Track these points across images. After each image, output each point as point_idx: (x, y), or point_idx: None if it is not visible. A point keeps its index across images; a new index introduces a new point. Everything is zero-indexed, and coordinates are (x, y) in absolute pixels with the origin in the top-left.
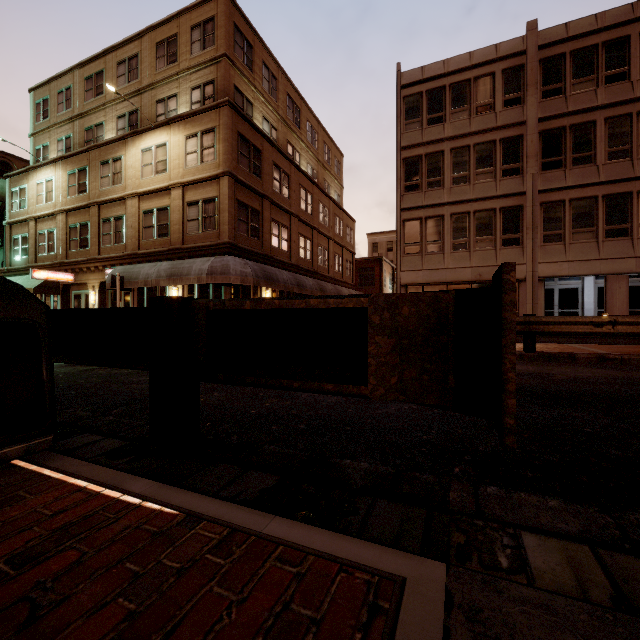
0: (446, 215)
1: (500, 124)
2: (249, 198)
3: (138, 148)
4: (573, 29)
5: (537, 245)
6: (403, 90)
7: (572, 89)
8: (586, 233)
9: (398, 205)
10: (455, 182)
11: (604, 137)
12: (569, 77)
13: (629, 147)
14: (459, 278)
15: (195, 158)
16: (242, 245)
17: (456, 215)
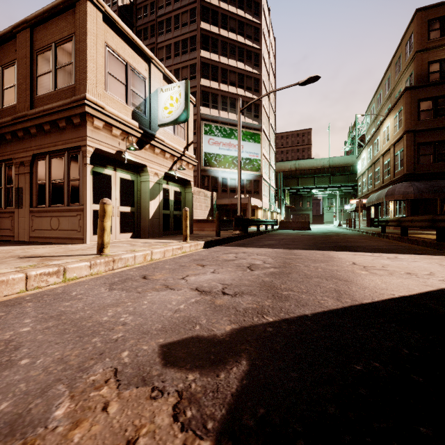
0: None
1: None
2: (434, 136)
3: (382, 130)
4: None
5: None
6: None
7: None
8: None
9: None
10: None
11: None
12: None
13: None
14: None
15: (396, 128)
16: (422, 171)
17: None
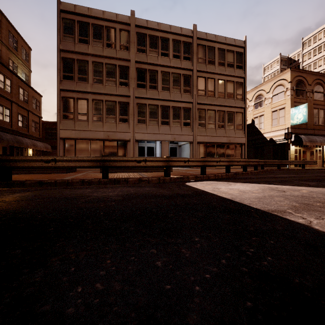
0: (90, 99)
1: (118, 57)
2: None
3: None
4: (149, 24)
5: (135, 123)
6: (62, 13)
7: (149, 52)
8: (154, 121)
9: (58, 86)
10: (95, 81)
11: (161, 79)
12: (148, 46)
13: (169, 86)
14: (97, 137)
15: None
16: None
17: (95, 100)
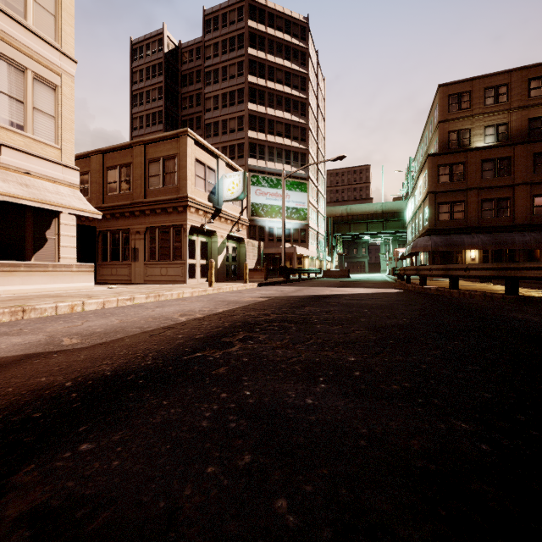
0: None
1: None
2: (451, 197)
3: (418, 185)
4: None
5: None
6: None
7: None
8: None
9: None
10: None
11: None
12: None
13: None
14: None
15: (424, 187)
16: (441, 227)
17: None
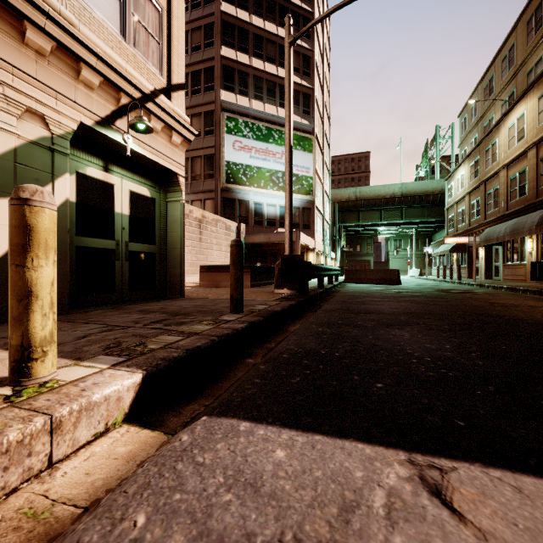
0: None
1: None
2: None
3: (505, 127)
4: None
5: None
6: None
7: None
8: None
9: None
10: None
11: None
12: None
13: None
14: None
15: None
16: None
17: None
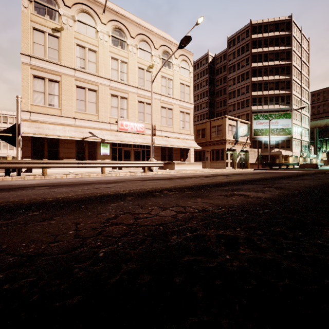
0: None
1: None
2: None
3: None
4: None
5: None
6: None
7: None
8: None
9: None
10: None
11: None
12: None
13: None
14: None
15: None
16: None
17: None
